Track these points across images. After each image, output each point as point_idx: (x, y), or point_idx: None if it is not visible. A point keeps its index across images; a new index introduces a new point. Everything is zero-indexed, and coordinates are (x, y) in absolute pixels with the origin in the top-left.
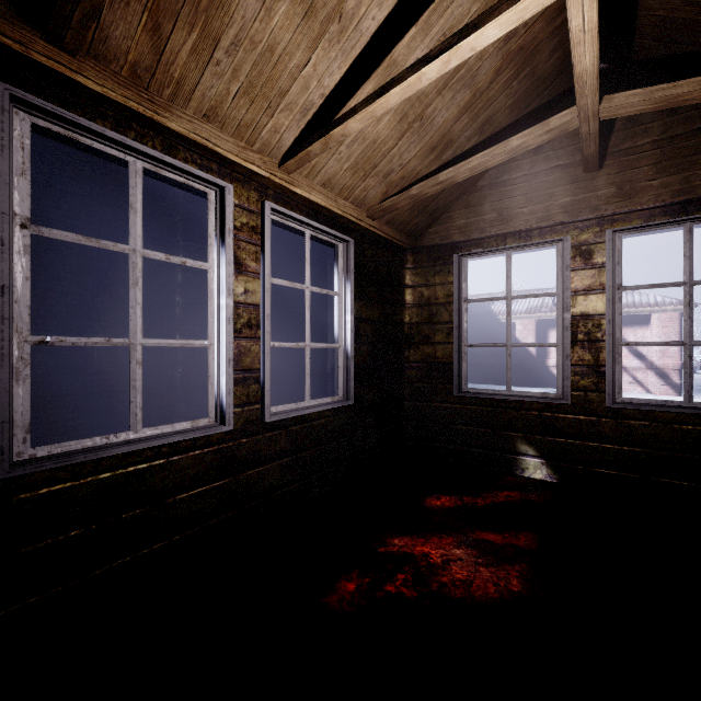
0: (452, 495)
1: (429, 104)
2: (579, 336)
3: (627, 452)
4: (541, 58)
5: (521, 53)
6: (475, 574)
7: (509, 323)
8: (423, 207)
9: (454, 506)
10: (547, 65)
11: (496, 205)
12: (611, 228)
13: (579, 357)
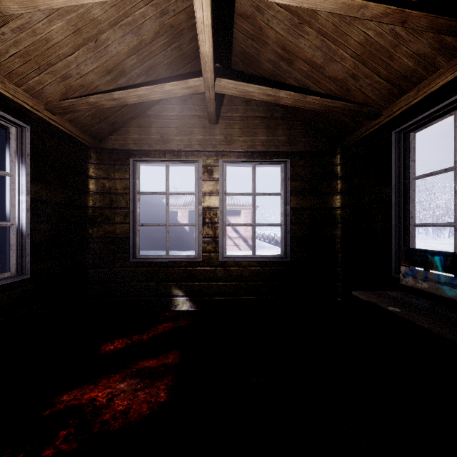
0: (125, 337)
1: (103, 32)
2: (207, 220)
3: (229, 285)
4: (185, 41)
5: (172, 29)
6: (134, 400)
7: (168, 210)
8: (104, 117)
9: (124, 346)
10: (188, 47)
11: (160, 130)
12: (222, 159)
13: (207, 232)
